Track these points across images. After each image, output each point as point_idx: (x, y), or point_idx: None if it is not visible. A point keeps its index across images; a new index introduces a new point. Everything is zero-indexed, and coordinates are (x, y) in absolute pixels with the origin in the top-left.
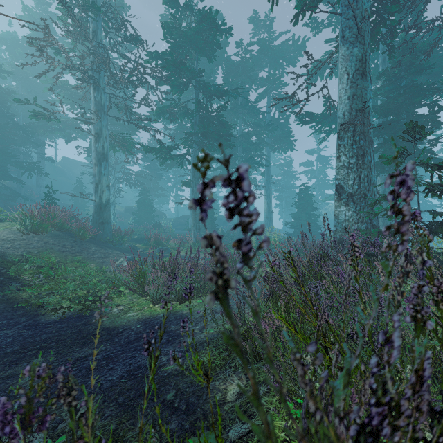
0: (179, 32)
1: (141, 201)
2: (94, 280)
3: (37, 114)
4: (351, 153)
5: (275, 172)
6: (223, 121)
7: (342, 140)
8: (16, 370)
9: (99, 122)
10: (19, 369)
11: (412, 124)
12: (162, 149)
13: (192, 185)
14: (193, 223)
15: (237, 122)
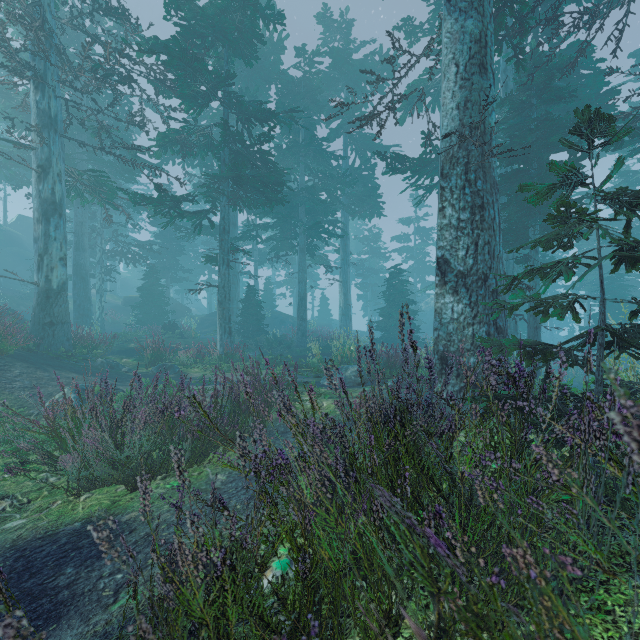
0: (194, 9)
1: (146, 288)
2: None
3: None
4: (462, 202)
5: (358, 248)
6: (270, 162)
7: (448, 180)
8: None
9: (45, 147)
10: None
11: (589, 115)
12: (164, 201)
13: (218, 262)
14: (220, 324)
15: (297, 170)
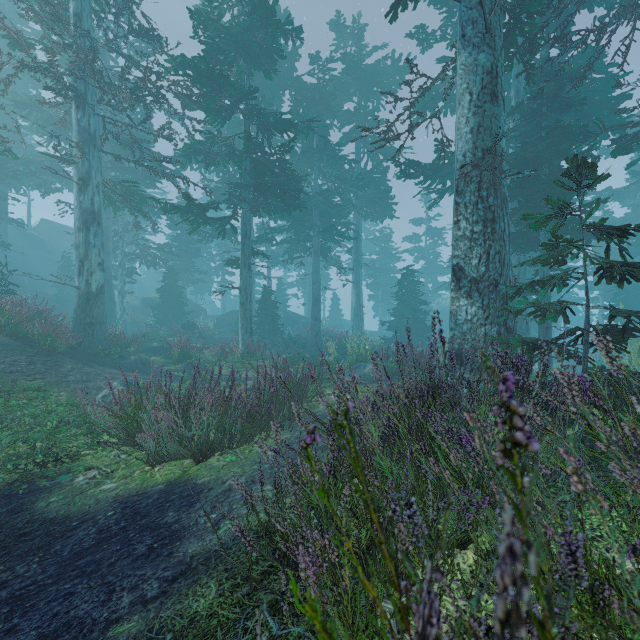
0: (219, 28)
1: (166, 290)
2: (50, 425)
3: None
4: (475, 216)
5: (368, 249)
6: (289, 169)
7: (463, 197)
8: None
9: (85, 162)
10: None
11: (577, 162)
12: (191, 209)
13: (240, 266)
14: (242, 324)
15: (311, 174)
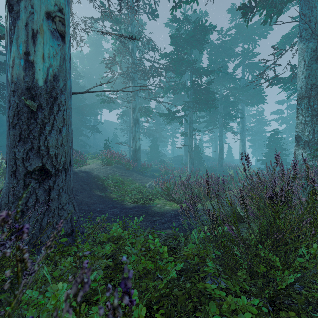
0: (180, 38)
1: (152, 146)
2: (144, 190)
3: (104, 101)
4: (306, 114)
5: (249, 120)
6: (210, 91)
7: (300, 106)
8: (132, 221)
9: (134, 101)
10: (132, 221)
11: None
12: (170, 114)
13: (188, 136)
14: (189, 160)
15: (218, 88)
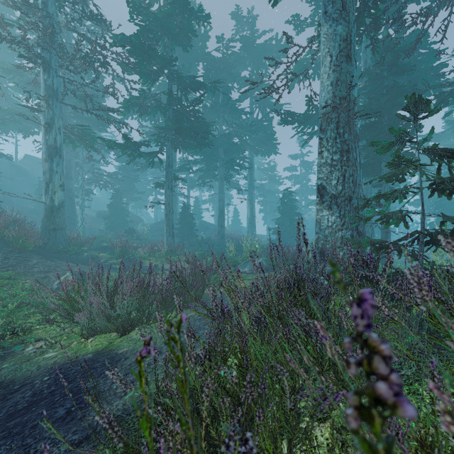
0: (149, 14)
1: (113, 205)
2: (11, 306)
3: None
4: (334, 148)
5: (260, 176)
6: (200, 117)
7: (325, 133)
8: None
9: (50, 110)
10: None
11: (415, 99)
12: (129, 145)
13: (165, 187)
14: (166, 230)
15: (217, 122)
